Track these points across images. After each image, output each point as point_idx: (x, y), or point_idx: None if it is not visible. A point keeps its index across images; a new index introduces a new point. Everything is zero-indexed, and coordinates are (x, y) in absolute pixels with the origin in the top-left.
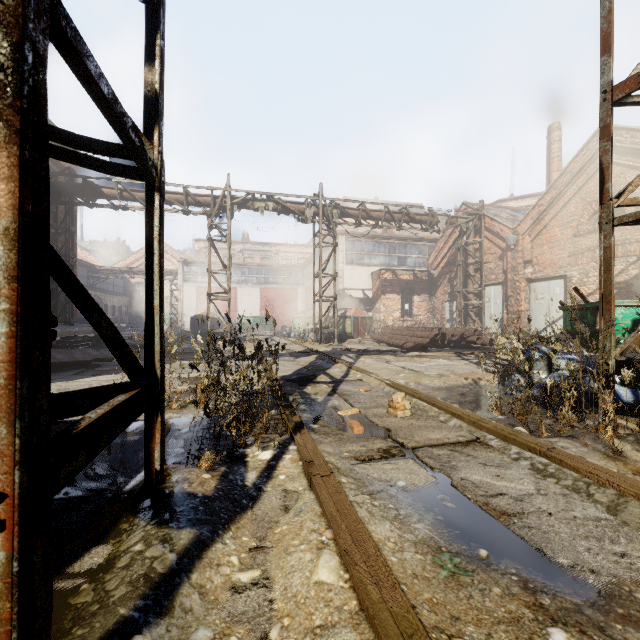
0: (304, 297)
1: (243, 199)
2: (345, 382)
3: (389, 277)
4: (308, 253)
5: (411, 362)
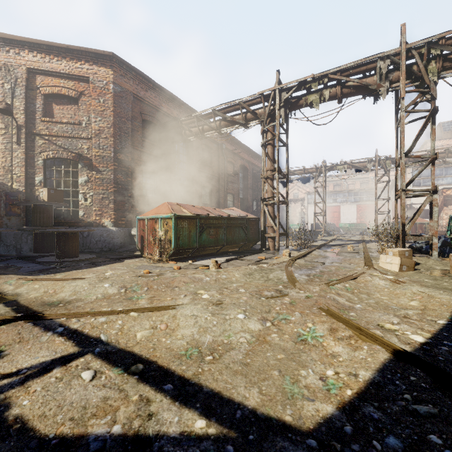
0: (391, 209)
1: (331, 166)
2: None
3: (451, 193)
4: None
5: None
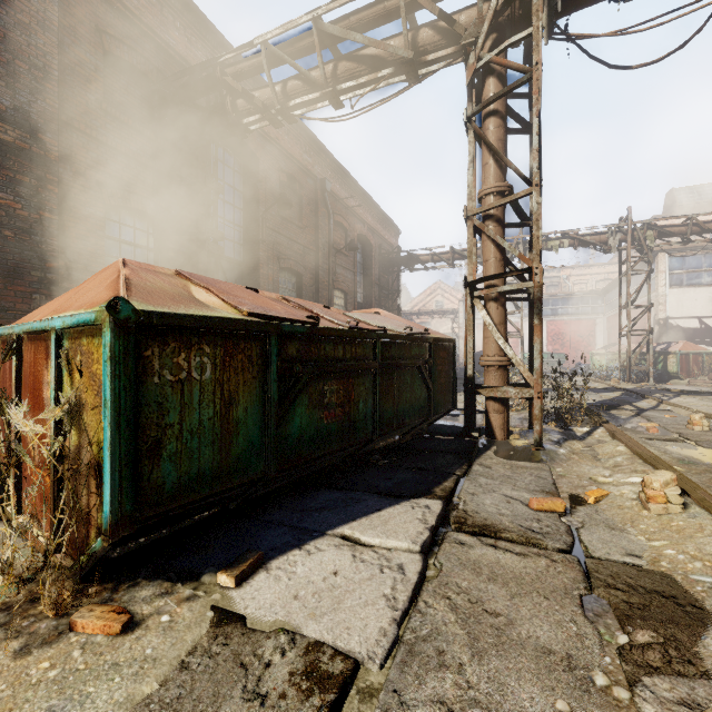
0: (605, 329)
1: None
2: (651, 410)
3: None
4: (611, 272)
5: None
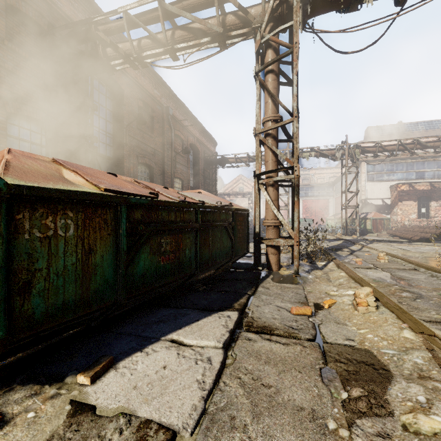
0: (334, 205)
1: None
2: (358, 251)
3: (405, 189)
4: (337, 173)
5: (408, 246)
